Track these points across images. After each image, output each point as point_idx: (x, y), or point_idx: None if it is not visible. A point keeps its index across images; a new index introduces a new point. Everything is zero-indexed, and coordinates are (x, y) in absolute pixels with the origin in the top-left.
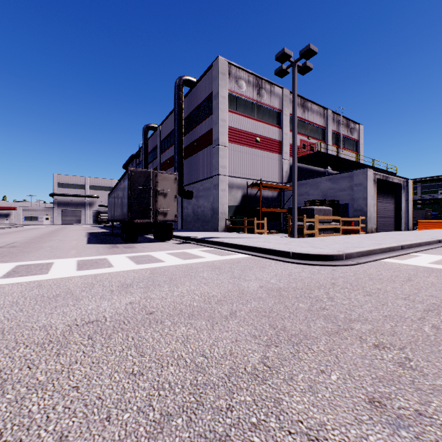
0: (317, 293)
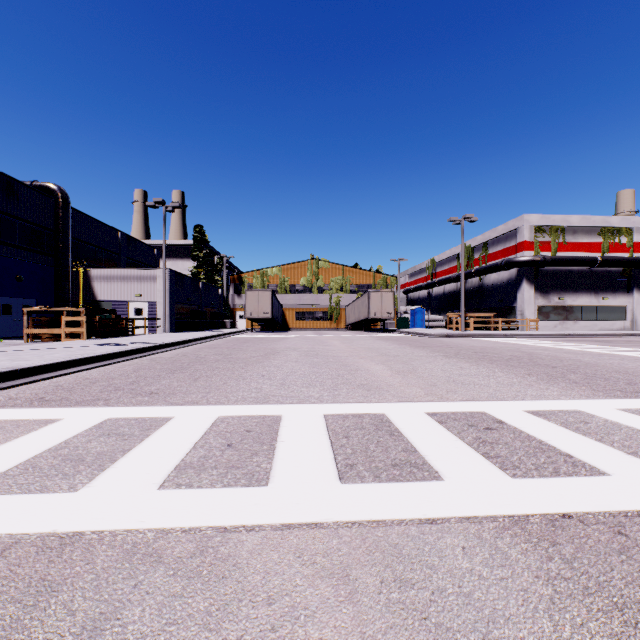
0: (570, 361)
